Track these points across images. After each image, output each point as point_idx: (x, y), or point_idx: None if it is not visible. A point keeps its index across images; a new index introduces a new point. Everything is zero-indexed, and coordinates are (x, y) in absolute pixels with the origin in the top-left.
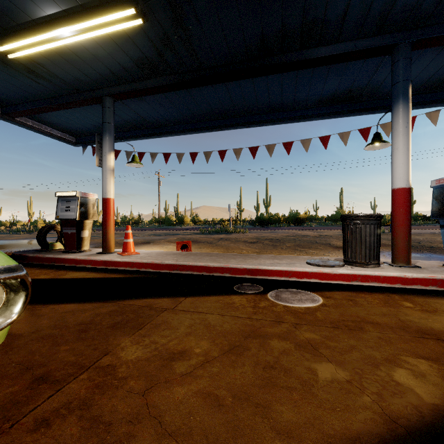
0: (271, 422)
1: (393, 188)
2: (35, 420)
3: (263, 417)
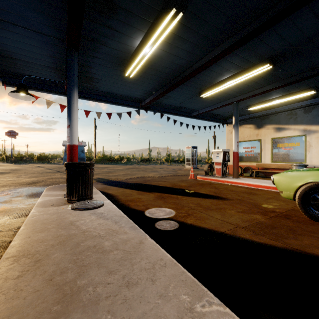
0: (224, 202)
1: (74, 144)
2: (277, 212)
3: (225, 203)
